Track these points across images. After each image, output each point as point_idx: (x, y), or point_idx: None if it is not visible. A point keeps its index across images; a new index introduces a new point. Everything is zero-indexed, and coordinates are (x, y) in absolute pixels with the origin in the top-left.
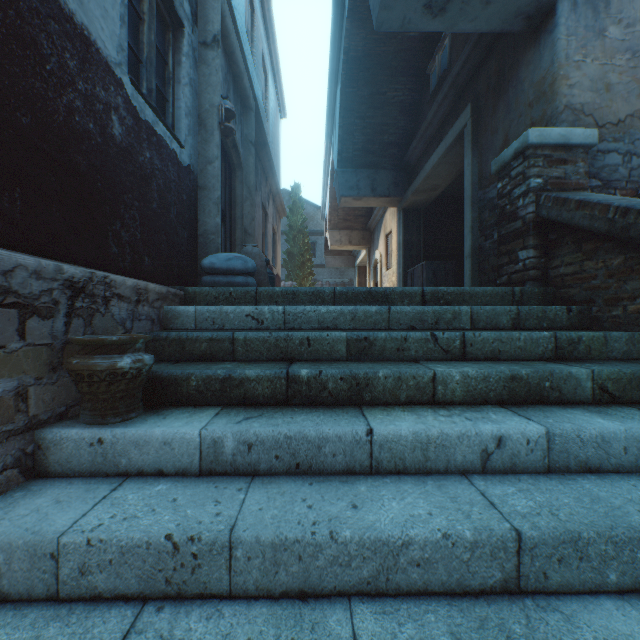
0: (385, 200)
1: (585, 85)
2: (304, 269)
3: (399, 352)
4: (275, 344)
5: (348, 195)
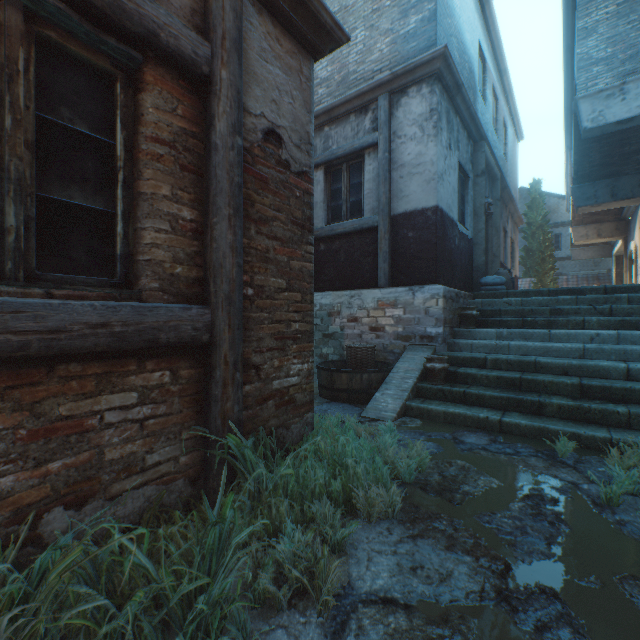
0: (628, 201)
1: None
2: (543, 265)
3: (575, 314)
4: (517, 312)
5: (584, 205)
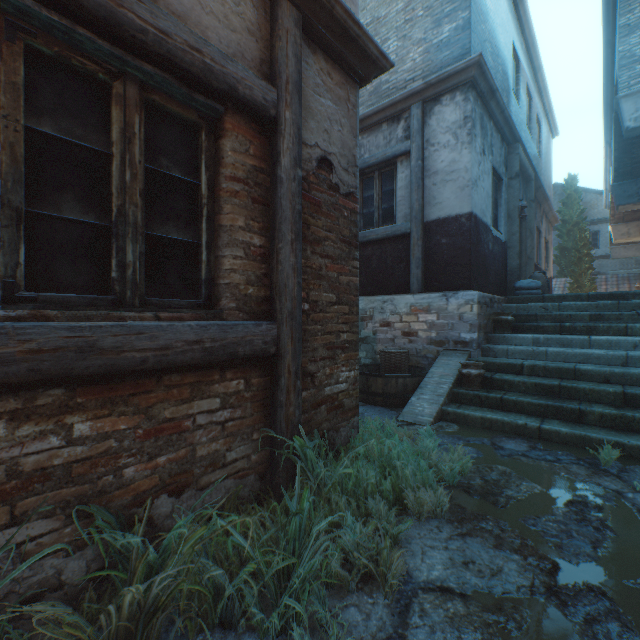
0: None
1: None
2: (580, 265)
3: (617, 320)
4: (554, 317)
5: (625, 203)
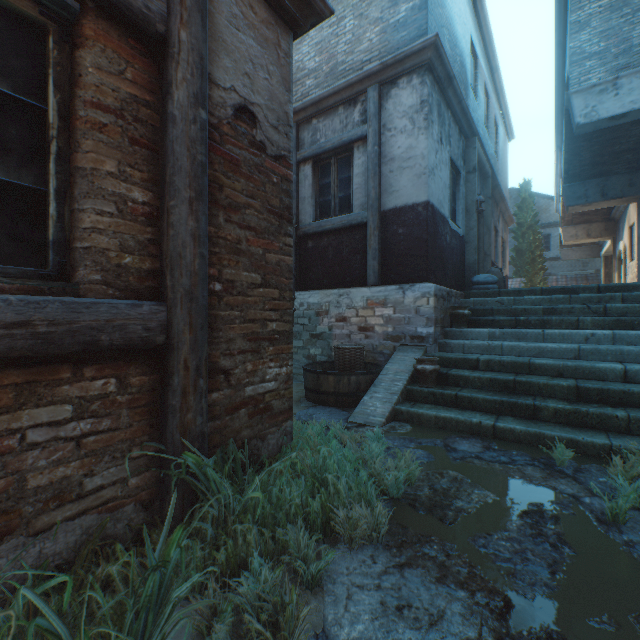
0: (618, 200)
1: None
2: (533, 265)
3: (569, 313)
4: (509, 311)
5: (574, 204)
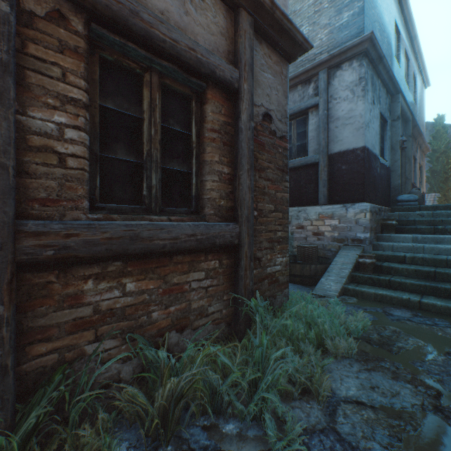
0: None
1: None
2: (447, 183)
3: None
4: (429, 221)
5: None
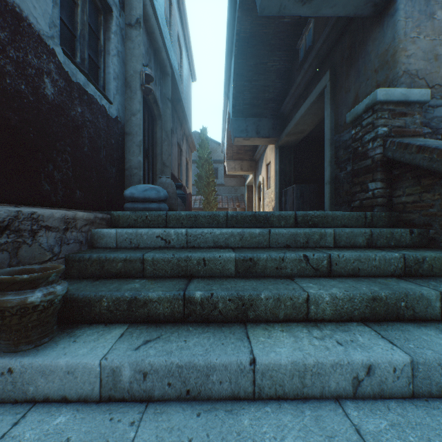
0: (266, 140)
1: (419, 55)
2: (209, 187)
3: (278, 270)
4: (177, 264)
5: (239, 136)
